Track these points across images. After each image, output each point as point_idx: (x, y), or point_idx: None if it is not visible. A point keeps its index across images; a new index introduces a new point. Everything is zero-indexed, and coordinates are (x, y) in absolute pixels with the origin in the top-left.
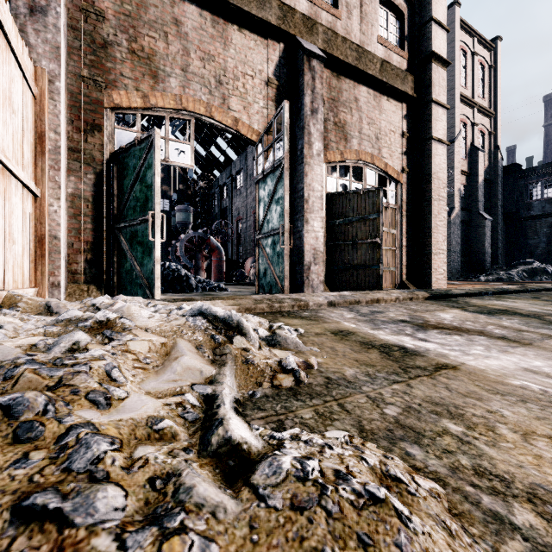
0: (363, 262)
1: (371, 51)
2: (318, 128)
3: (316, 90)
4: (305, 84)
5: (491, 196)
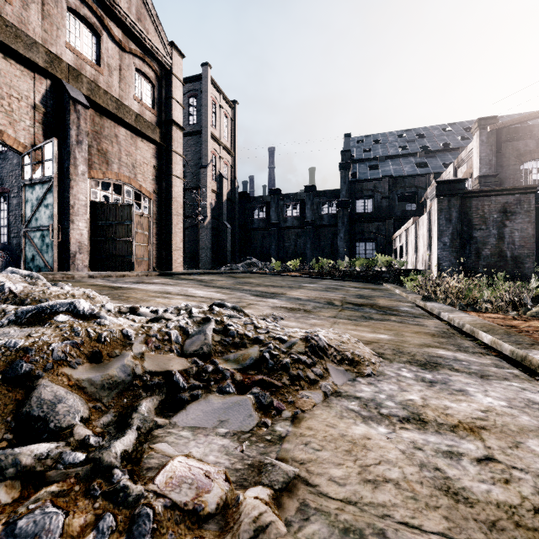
0: (120, 253)
1: (129, 104)
2: (83, 155)
3: (82, 127)
4: (72, 121)
5: (232, 211)
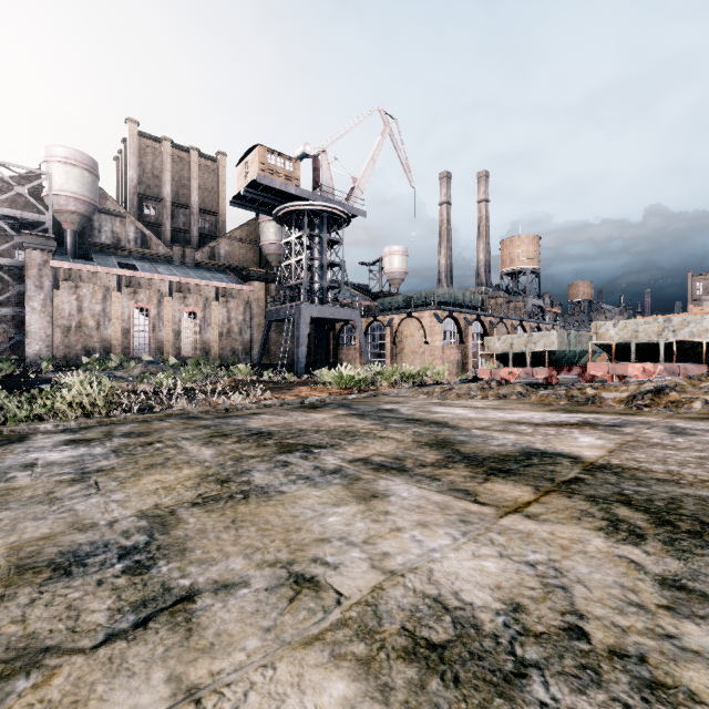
0: None
1: None
2: None
3: None
4: None
5: None
